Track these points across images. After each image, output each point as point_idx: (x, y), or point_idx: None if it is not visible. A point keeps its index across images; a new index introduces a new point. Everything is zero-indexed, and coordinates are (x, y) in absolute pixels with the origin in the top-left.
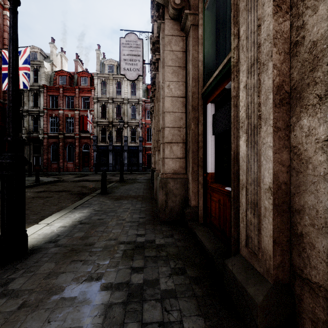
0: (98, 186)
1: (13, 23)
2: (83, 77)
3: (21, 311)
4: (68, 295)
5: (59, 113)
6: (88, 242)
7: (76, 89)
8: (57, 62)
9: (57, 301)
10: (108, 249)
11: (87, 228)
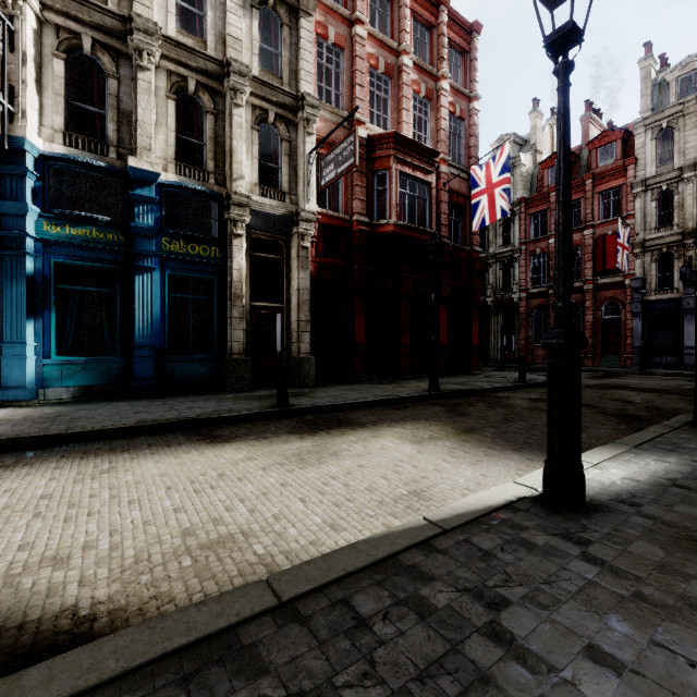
0: (666, 404)
1: (564, 108)
2: (602, 146)
3: (643, 606)
4: None
5: (549, 245)
6: None
7: (586, 182)
8: (543, 142)
9: None
10: None
11: None
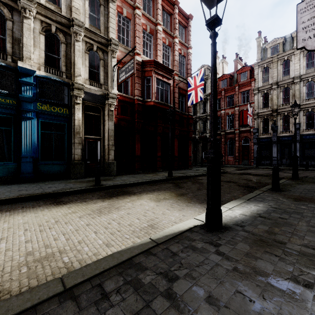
0: (263, 181)
1: (214, 53)
2: (242, 72)
3: (236, 274)
4: (274, 284)
5: (221, 113)
6: (277, 239)
7: (236, 87)
8: (219, 69)
9: (265, 283)
10: (308, 257)
11: (269, 224)
